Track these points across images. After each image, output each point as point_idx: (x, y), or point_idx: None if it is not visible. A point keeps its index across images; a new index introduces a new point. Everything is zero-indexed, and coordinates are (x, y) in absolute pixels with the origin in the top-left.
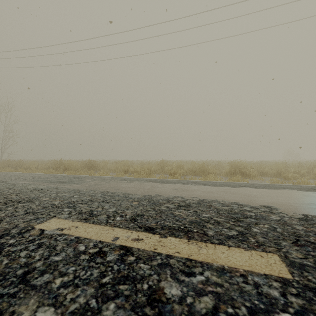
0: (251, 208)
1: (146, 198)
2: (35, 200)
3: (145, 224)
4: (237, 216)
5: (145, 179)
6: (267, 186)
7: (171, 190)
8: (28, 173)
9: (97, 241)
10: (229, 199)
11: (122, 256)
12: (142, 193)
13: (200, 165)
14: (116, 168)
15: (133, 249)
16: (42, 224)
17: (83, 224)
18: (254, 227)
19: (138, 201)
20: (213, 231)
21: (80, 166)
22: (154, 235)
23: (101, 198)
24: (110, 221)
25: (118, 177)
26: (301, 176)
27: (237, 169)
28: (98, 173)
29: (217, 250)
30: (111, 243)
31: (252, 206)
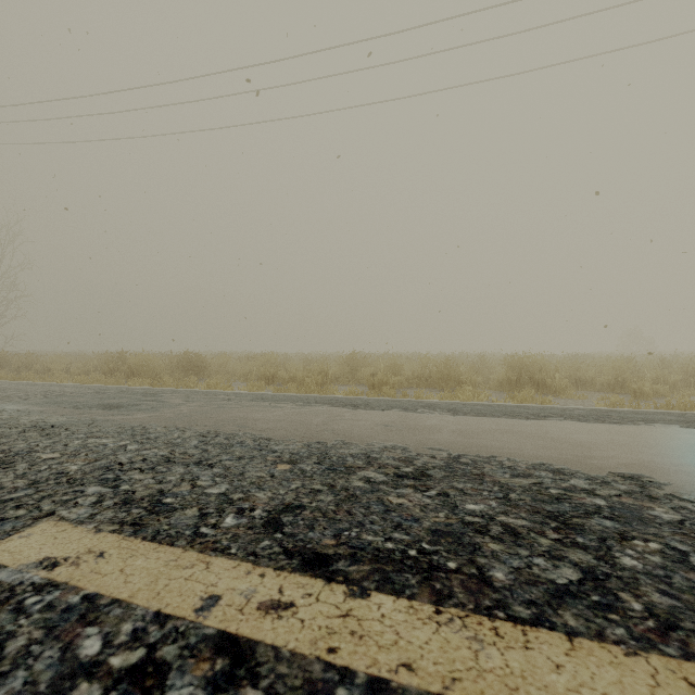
0: (590, 483)
1: (313, 451)
2: (21, 460)
3: (304, 543)
4: (560, 508)
5: (314, 398)
6: (606, 417)
7: (376, 428)
8: (42, 383)
9: (148, 613)
10: (525, 455)
11: (216, 691)
12: (304, 438)
13: (439, 364)
14: (248, 370)
15: (258, 650)
16: (3, 543)
17: (123, 544)
18: (620, 552)
19: (291, 462)
20: (505, 567)
21: (167, 367)
22: (329, 585)
23: (196, 452)
24: (206, 530)
25: (251, 393)
26: (669, 389)
27: (525, 373)
28: (205, 382)
29: (534, 652)
30: (191, 622)
31: (590, 475)
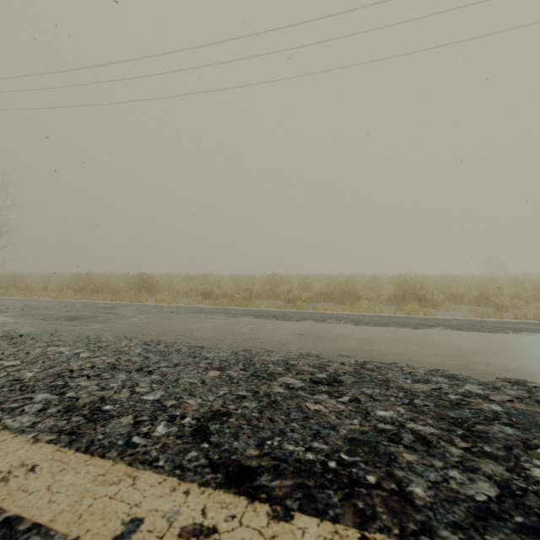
0: (483, 388)
1: (240, 358)
2: None
3: (229, 454)
4: (462, 414)
5: (241, 310)
6: (480, 326)
7: (292, 336)
8: (23, 299)
9: None
10: (421, 361)
11: None
12: (232, 346)
13: (341, 283)
14: (189, 288)
15: None
16: None
17: (56, 456)
18: (529, 463)
19: (220, 368)
20: (422, 481)
21: (125, 285)
22: (252, 505)
23: (139, 359)
24: (137, 440)
25: (190, 306)
26: (524, 303)
27: (409, 290)
28: (155, 297)
29: None
30: None
31: (481, 380)
